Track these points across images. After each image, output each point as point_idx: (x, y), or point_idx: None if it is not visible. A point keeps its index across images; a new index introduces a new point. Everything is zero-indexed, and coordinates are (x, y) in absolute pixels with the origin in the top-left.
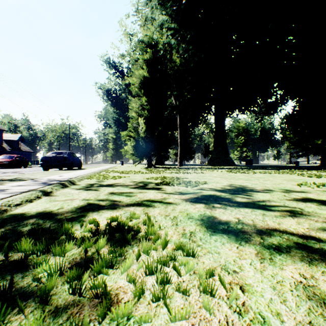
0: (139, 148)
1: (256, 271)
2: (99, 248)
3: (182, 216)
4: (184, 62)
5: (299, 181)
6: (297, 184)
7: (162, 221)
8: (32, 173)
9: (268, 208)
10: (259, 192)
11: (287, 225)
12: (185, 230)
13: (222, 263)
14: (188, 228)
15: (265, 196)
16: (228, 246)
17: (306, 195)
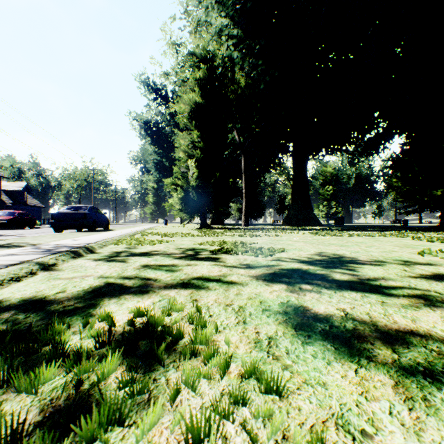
0: (189, 201)
1: (407, 434)
2: (105, 374)
3: (253, 306)
4: (250, 83)
5: (417, 248)
6: (418, 252)
7: (220, 315)
8: (37, 236)
9: (386, 291)
10: (365, 264)
11: (427, 323)
12: (260, 333)
13: (336, 411)
14: (264, 330)
15: (375, 272)
16: (339, 369)
17: (437, 270)
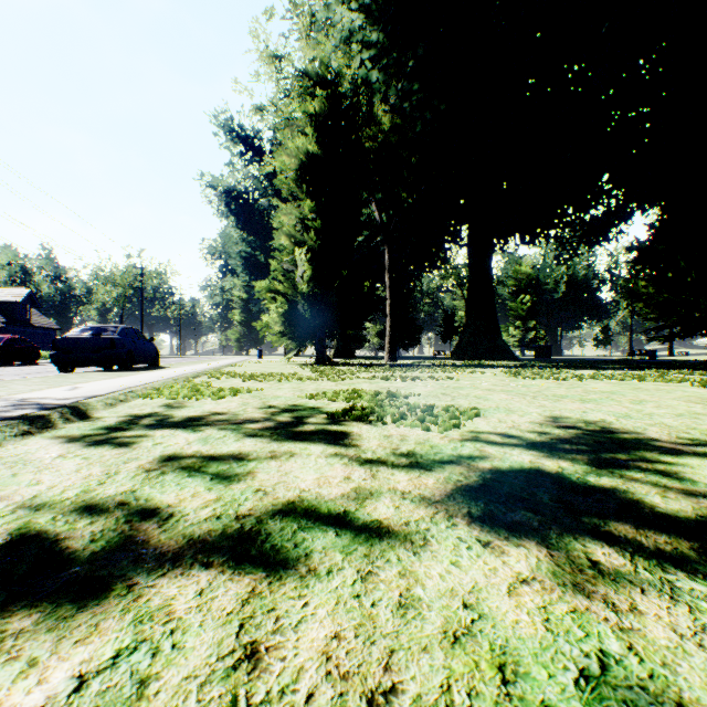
0: (297, 319)
1: None
2: None
3: None
4: (399, 124)
5: None
6: None
7: None
8: (14, 380)
9: None
10: (683, 453)
11: None
12: None
13: None
14: None
15: None
16: None
17: None
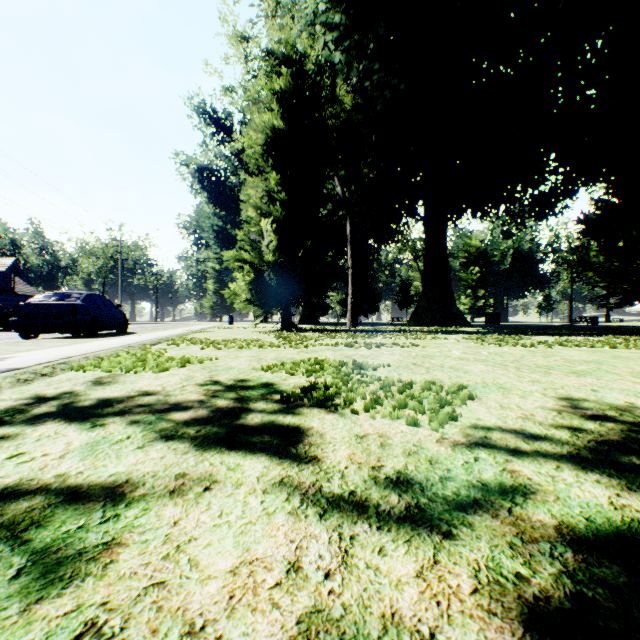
0: (264, 287)
1: None
2: None
3: None
4: (360, 104)
5: None
6: None
7: None
8: None
9: None
10: None
11: None
12: None
13: None
14: None
15: None
16: None
17: None
